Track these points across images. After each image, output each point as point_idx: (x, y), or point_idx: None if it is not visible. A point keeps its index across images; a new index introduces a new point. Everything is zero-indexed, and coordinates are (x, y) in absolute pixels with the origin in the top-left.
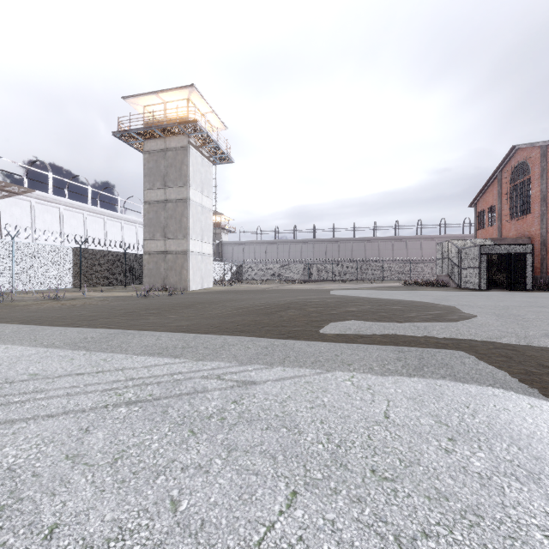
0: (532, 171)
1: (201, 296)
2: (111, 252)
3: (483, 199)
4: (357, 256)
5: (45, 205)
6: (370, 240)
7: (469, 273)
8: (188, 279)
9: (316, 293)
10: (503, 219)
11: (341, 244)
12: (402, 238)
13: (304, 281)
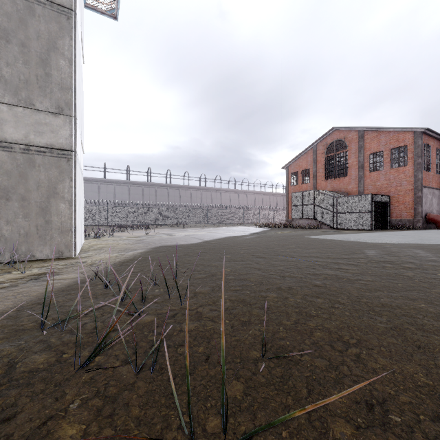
0: (349, 147)
1: (275, 277)
2: None
3: (296, 163)
4: (173, 201)
5: None
6: (184, 188)
7: (353, 216)
8: (72, 225)
9: (371, 243)
10: (319, 179)
11: (158, 189)
12: (208, 188)
13: (118, 226)
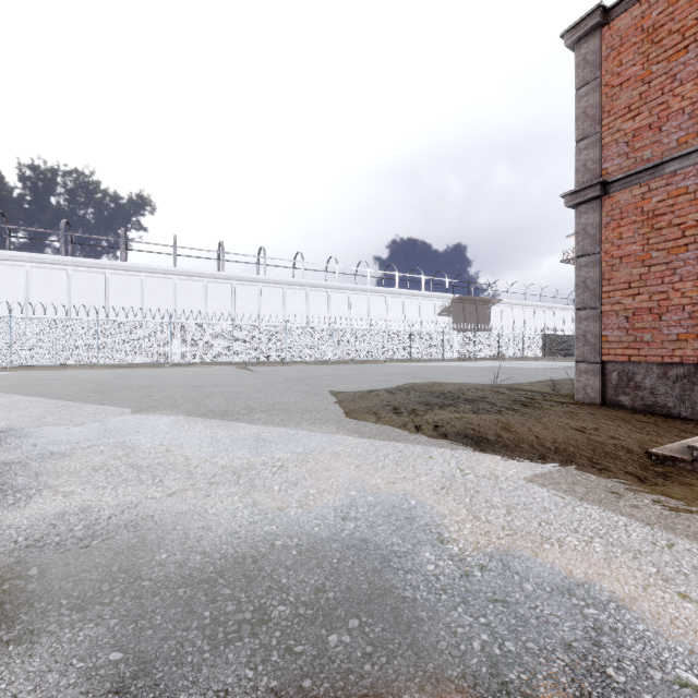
0: None
1: None
2: (557, 335)
3: None
4: None
5: (506, 307)
6: None
7: None
8: None
9: None
10: None
11: None
12: None
13: None
